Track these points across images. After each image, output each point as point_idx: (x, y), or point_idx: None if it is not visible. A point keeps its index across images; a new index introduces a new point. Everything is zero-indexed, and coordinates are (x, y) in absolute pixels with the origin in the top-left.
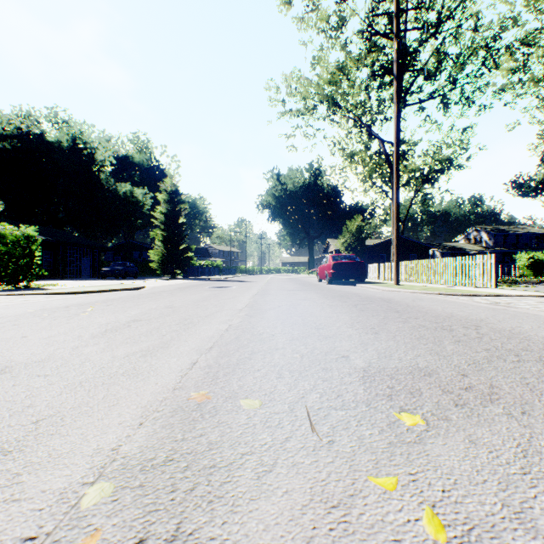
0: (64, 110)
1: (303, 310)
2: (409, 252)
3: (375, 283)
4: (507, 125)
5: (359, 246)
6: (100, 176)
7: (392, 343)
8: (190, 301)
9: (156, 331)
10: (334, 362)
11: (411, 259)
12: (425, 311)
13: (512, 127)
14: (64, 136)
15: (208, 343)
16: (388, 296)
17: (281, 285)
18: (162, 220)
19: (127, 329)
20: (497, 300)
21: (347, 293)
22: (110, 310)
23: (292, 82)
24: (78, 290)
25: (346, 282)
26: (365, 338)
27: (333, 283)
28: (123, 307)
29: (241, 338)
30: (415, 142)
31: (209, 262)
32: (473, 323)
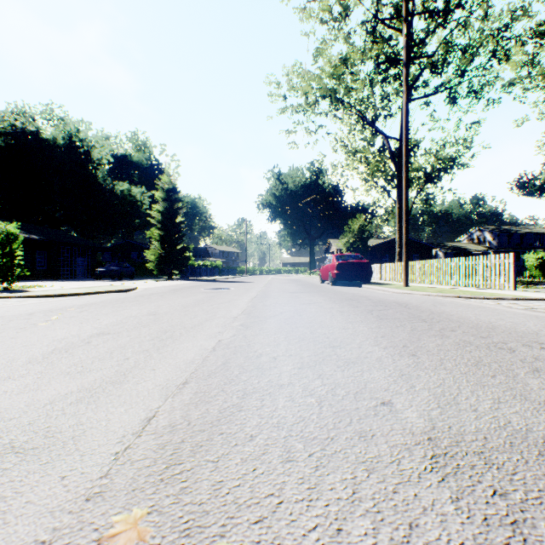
0: (59, 106)
1: (309, 318)
2: (412, 252)
3: (382, 284)
4: (515, 121)
5: (361, 246)
6: (97, 174)
7: (445, 375)
8: (180, 306)
9: (119, 352)
10: (373, 417)
11: (414, 259)
12: (457, 320)
13: (520, 123)
14: (59, 133)
15: (183, 374)
16: (402, 299)
17: (282, 286)
18: (159, 219)
19: (83, 348)
20: (530, 305)
21: (355, 296)
22: (80, 318)
23: (294, 75)
24: (60, 292)
25: (350, 283)
26: (402, 365)
27: (337, 284)
28: (98, 314)
29: (231, 364)
30: (417, 140)
31: (208, 262)
32: (530, 338)
